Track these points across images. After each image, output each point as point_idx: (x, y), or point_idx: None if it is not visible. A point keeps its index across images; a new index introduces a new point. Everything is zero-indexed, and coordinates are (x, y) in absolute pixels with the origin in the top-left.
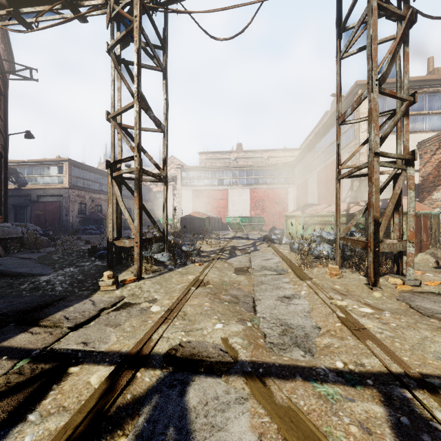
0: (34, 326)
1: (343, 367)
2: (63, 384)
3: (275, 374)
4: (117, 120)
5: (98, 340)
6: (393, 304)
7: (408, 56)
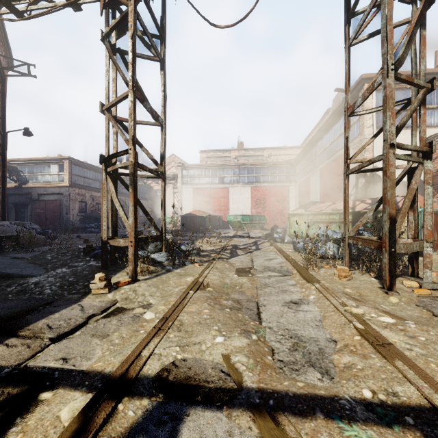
0: (12, 337)
1: (372, 397)
2: (29, 417)
3: (289, 408)
4: (112, 112)
5: (80, 355)
6: (413, 311)
7: (425, 40)
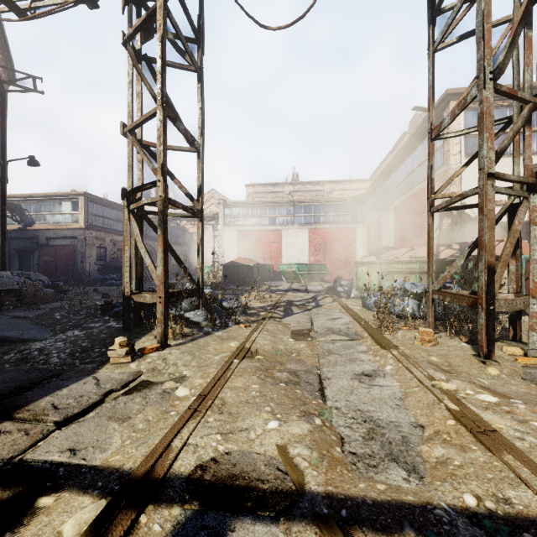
0: (6, 421)
1: (476, 505)
2: (22, 532)
3: (368, 522)
4: (137, 135)
5: (93, 444)
6: (518, 385)
7: (530, 43)
